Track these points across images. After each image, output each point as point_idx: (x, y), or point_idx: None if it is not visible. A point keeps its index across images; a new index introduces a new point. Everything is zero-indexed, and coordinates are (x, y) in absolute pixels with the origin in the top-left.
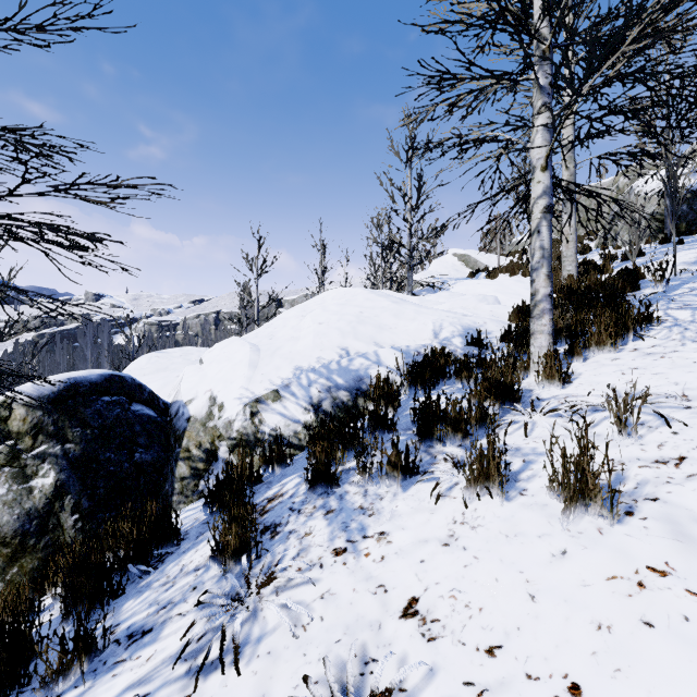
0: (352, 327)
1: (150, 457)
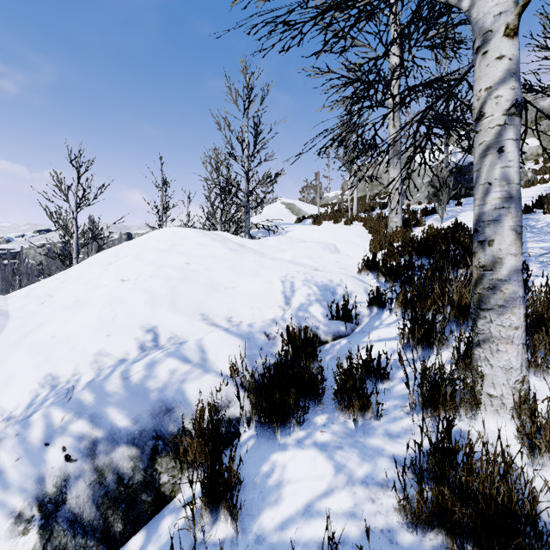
0: (170, 288)
1: None
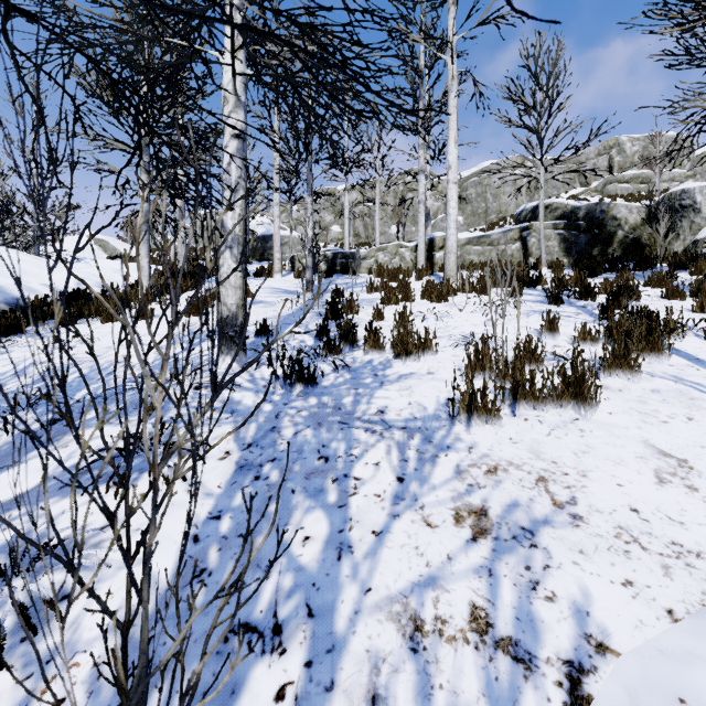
0: None
1: None
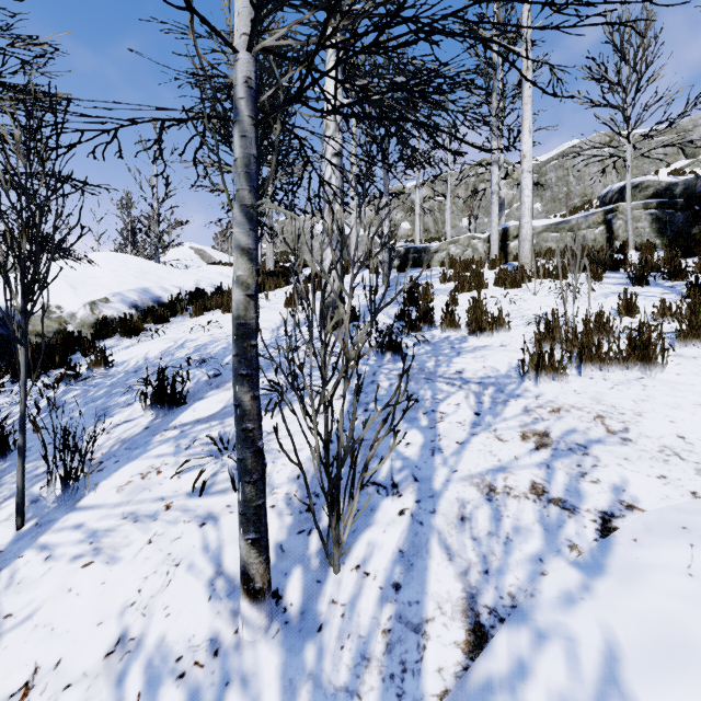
0: (141, 274)
1: (6, 334)
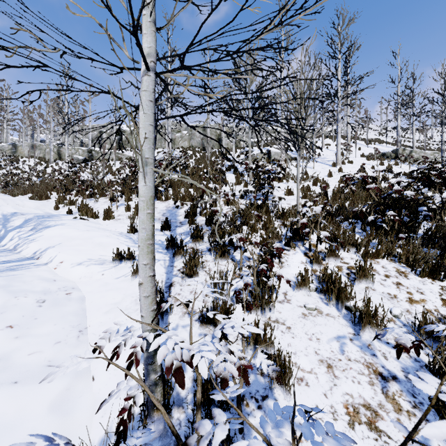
0: None
1: None
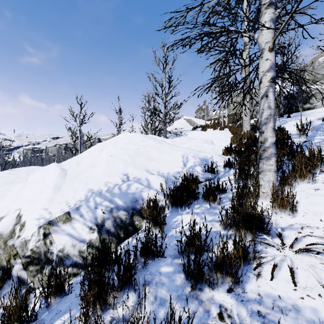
0: (131, 158)
1: None
